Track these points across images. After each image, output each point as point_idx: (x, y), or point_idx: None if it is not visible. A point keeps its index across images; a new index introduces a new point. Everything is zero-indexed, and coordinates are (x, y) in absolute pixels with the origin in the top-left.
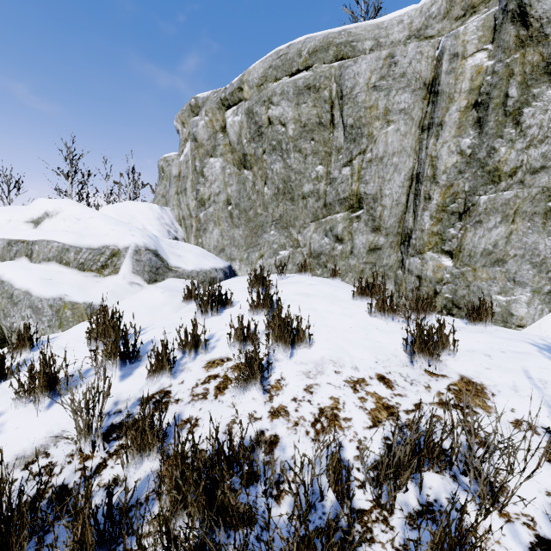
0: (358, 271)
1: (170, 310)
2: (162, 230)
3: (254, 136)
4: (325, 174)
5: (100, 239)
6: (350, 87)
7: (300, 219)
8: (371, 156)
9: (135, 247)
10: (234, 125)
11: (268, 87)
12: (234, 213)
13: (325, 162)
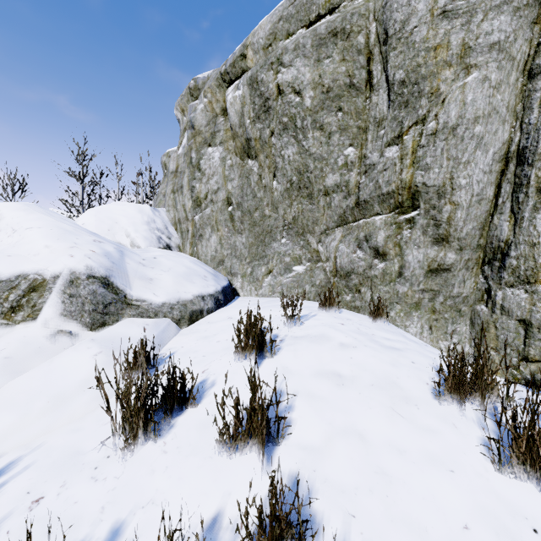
0: (411, 303)
1: (91, 400)
2: (150, 237)
3: (259, 113)
4: (357, 159)
5: (17, 264)
6: (401, 20)
7: (320, 223)
8: (436, 125)
9: (70, 275)
10: (235, 102)
11: (277, 47)
12: (236, 216)
13: (357, 142)
